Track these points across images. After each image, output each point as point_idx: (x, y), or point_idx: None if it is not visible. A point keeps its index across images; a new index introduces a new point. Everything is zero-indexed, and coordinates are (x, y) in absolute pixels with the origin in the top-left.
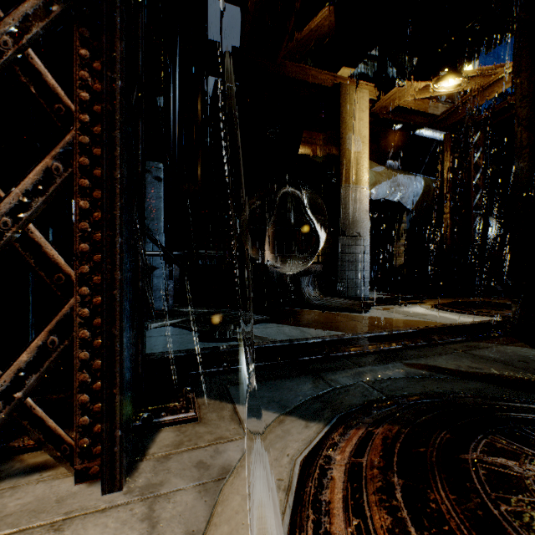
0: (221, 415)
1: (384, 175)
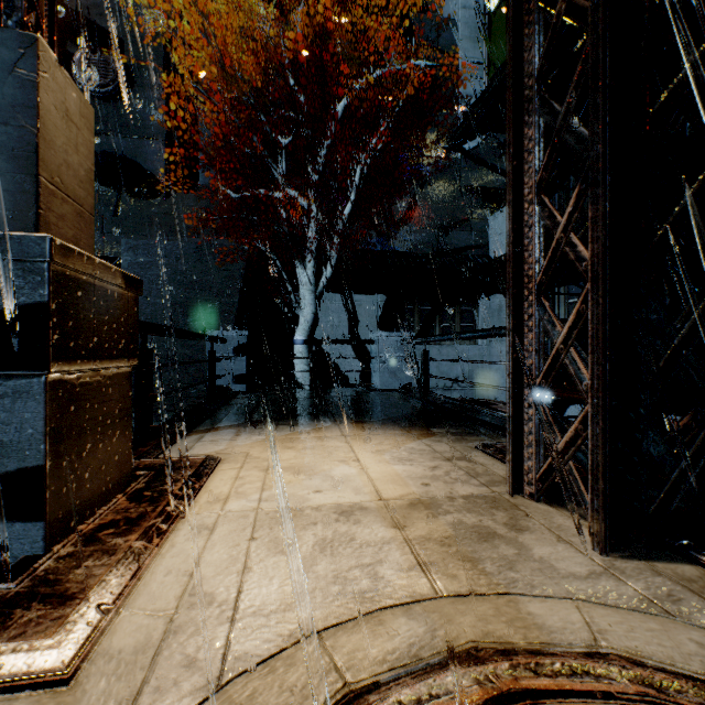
0: None
1: None
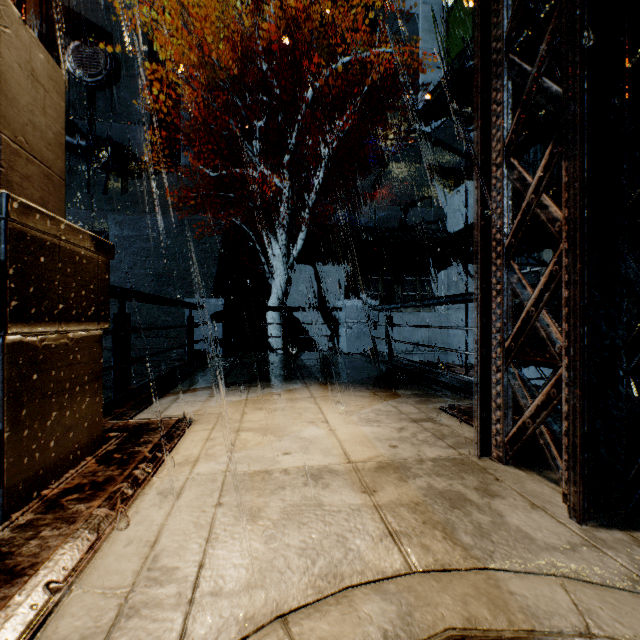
0: None
1: None
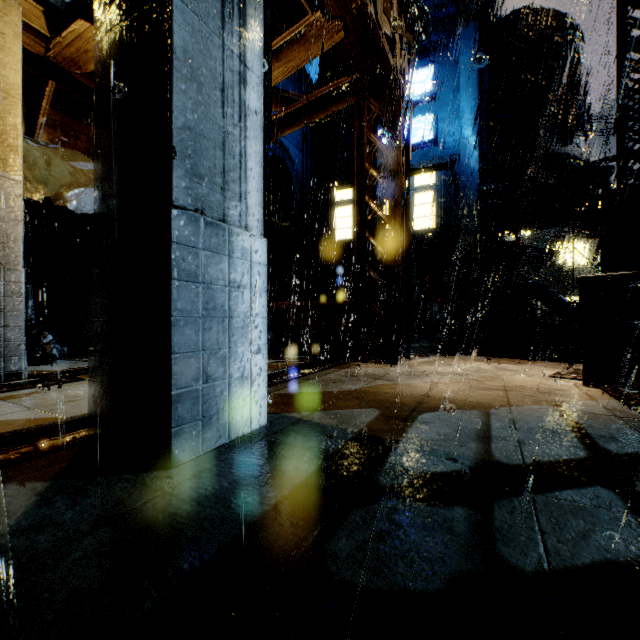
0: None
1: (92, 177)
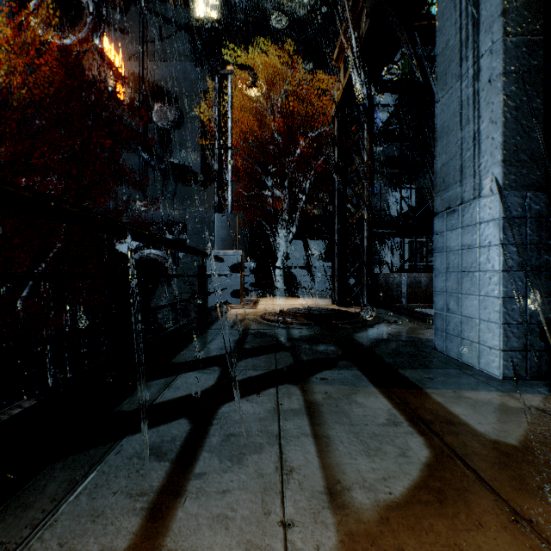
0: (357, 309)
1: None
